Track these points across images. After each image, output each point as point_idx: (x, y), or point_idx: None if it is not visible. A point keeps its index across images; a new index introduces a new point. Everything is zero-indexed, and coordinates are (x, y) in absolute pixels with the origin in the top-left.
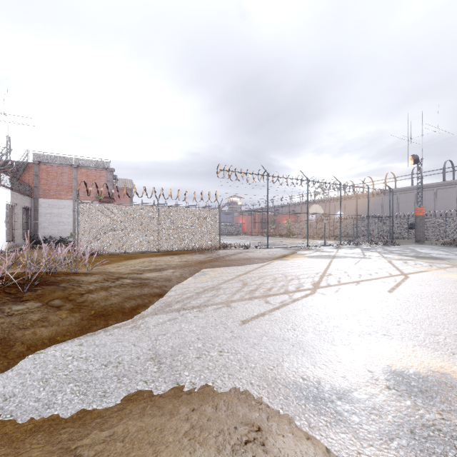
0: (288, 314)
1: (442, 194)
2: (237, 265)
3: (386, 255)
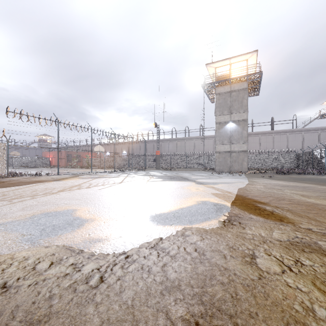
0: (18, 204)
1: (171, 144)
2: (12, 186)
3: (130, 175)
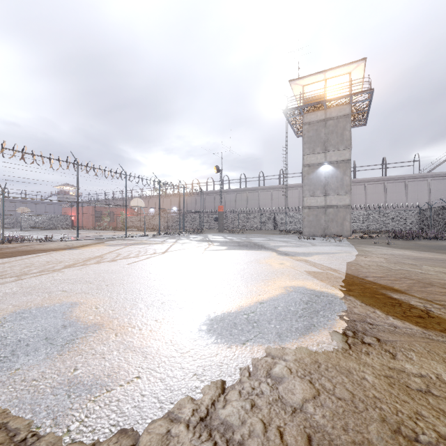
0: None
1: (239, 197)
2: (0, 258)
3: (180, 240)
